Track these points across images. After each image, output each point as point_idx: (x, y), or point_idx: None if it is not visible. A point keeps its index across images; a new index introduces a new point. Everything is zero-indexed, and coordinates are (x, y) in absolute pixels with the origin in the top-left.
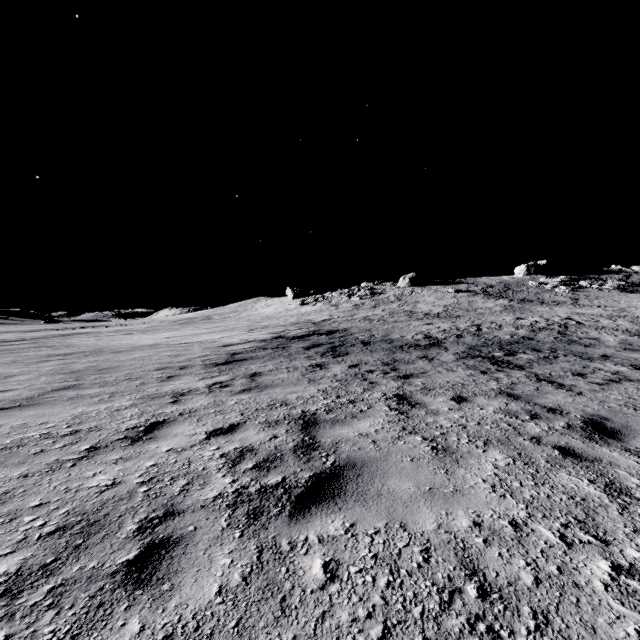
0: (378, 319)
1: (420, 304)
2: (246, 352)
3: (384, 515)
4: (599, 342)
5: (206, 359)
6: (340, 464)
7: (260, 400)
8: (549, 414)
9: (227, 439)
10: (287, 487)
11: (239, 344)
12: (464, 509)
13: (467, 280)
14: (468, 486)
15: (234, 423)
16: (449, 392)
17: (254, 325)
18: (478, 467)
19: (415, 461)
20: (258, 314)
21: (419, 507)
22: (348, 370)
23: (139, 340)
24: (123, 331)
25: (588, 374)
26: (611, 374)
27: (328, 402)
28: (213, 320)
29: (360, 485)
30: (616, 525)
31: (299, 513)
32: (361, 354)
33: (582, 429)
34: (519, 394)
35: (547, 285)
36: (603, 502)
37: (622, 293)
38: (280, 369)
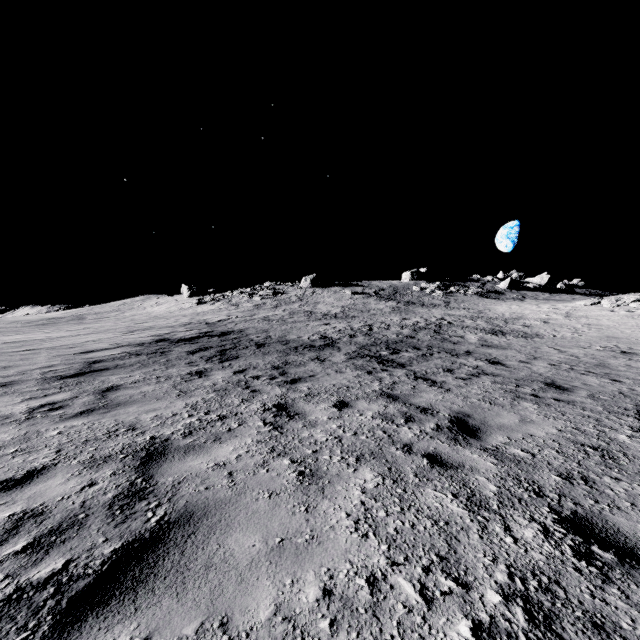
0: (278, 319)
1: (320, 305)
2: (111, 359)
3: (203, 607)
4: (464, 339)
5: (49, 371)
6: (170, 519)
7: (99, 426)
8: (422, 415)
9: (7, 499)
10: (64, 581)
11: (106, 349)
12: (316, 568)
13: (363, 283)
14: (328, 527)
15: (36, 468)
16: (333, 397)
17: (135, 326)
18: (345, 495)
19: (273, 497)
20: (145, 313)
21: (258, 578)
22: (232, 377)
23: None
24: None
25: (455, 370)
26: (473, 369)
27: (192, 421)
28: (85, 320)
29: (186, 553)
30: (477, 555)
31: (59, 637)
32: (252, 357)
33: (449, 430)
34: (398, 394)
35: (427, 290)
36: (465, 523)
37: (480, 298)
38: (148, 380)
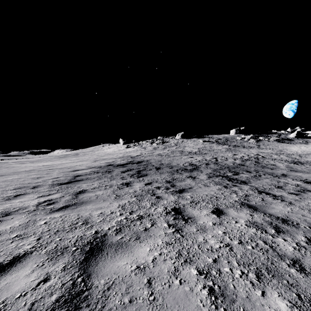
0: (165, 155)
1: (186, 147)
2: (85, 175)
3: None
4: (276, 166)
5: (56, 180)
6: None
7: (68, 218)
8: (286, 226)
9: None
10: None
11: (84, 169)
12: None
13: (208, 136)
14: None
15: (19, 254)
16: (209, 205)
17: (98, 158)
18: None
19: None
20: (104, 152)
21: None
22: (144, 187)
23: (24, 167)
24: (21, 162)
25: (283, 187)
26: (295, 186)
27: (121, 219)
28: (78, 155)
29: None
30: None
31: None
32: (154, 175)
33: None
34: (255, 205)
35: (245, 139)
36: None
37: (278, 143)
38: (100, 187)
